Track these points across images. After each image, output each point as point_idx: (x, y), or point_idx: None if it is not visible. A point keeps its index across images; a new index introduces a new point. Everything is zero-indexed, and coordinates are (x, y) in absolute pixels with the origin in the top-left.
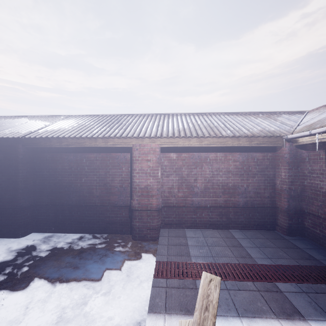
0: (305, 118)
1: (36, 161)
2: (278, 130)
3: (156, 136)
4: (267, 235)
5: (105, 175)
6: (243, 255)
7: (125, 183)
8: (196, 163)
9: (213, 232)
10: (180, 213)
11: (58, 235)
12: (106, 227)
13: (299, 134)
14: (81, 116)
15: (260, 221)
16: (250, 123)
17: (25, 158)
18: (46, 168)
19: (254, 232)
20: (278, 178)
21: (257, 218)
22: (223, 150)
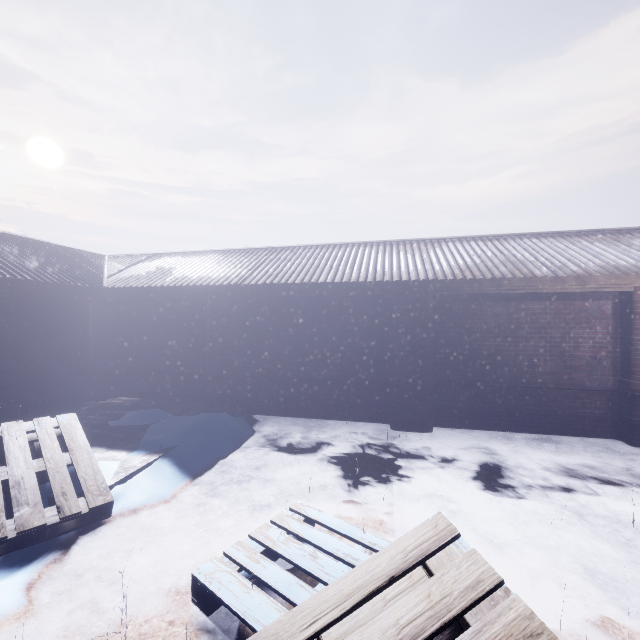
0: None
1: (437, 315)
2: None
3: None
4: None
5: (561, 338)
6: None
7: (601, 351)
8: None
9: None
10: None
11: (480, 432)
12: (563, 424)
13: None
14: (445, 241)
15: None
16: None
17: (432, 311)
18: (454, 327)
19: None
20: None
21: None
22: None
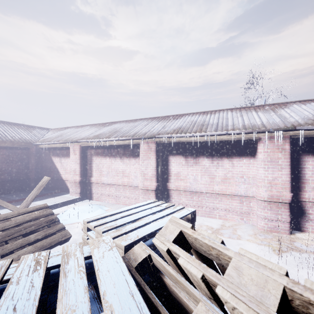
0: (47, 134)
1: None
2: (31, 139)
3: None
4: (24, 192)
5: None
6: (8, 200)
7: None
8: None
9: None
10: None
11: None
12: None
13: (38, 143)
14: None
15: (20, 187)
16: (14, 132)
17: None
18: None
19: (16, 193)
20: (30, 163)
21: (18, 185)
22: None
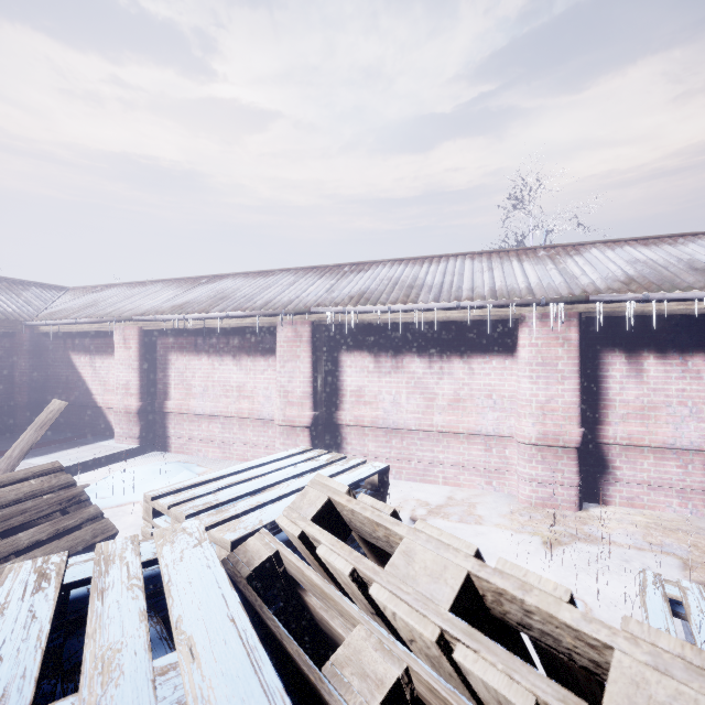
0: (60, 299)
1: None
2: (18, 312)
3: None
4: (0, 438)
5: None
6: None
7: None
8: None
9: None
10: None
11: None
12: None
13: (38, 323)
14: None
15: None
16: None
17: None
18: None
19: None
20: (18, 370)
21: None
22: None
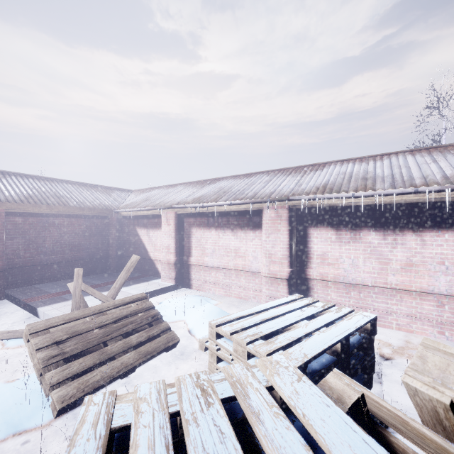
0: (129, 197)
1: None
2: (111, 204)
3: (2, 202)
4: (103, 275)
5: None
6: (88, 284)
7: None
8: (45, 227)
9: (62, 281)
10: (27, 272)
11: None
12: None
13: (121, 210)
14: None
15: (99, 267)
16: (92, 196)
17: None
18: None
19: (95, 275)
20: (111, 237)
21: (97, 266)
22: (70, 217)
